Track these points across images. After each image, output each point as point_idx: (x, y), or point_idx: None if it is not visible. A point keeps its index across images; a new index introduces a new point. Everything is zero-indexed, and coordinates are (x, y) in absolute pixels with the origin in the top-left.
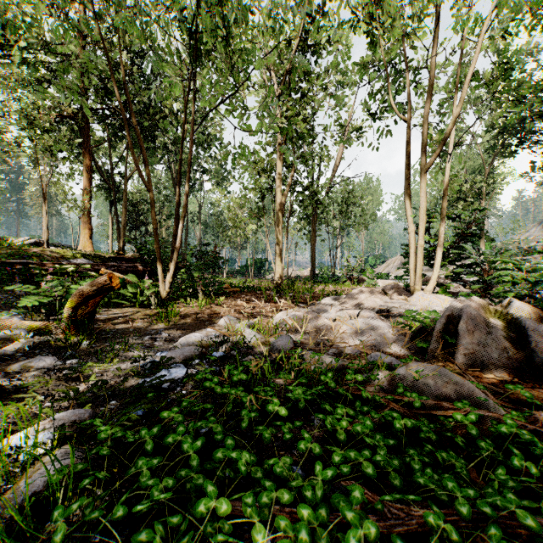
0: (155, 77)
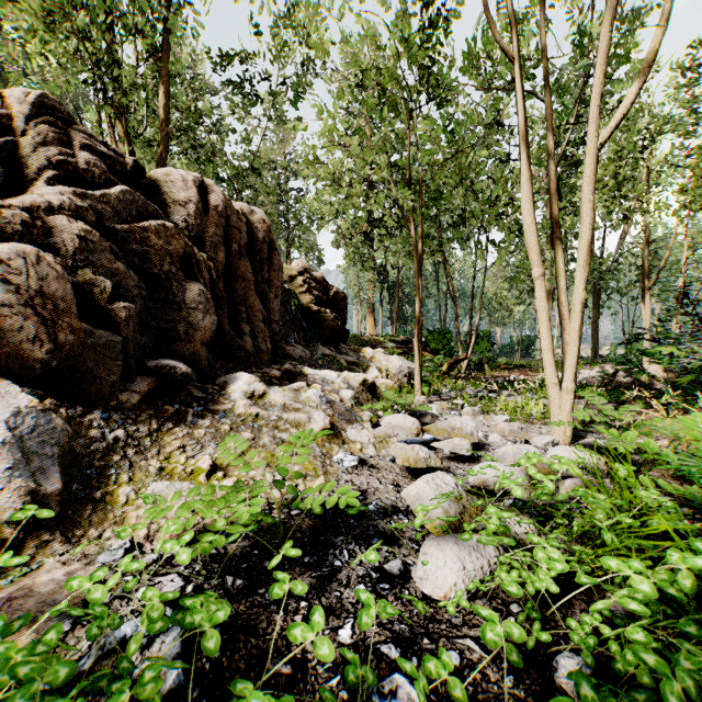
0: None
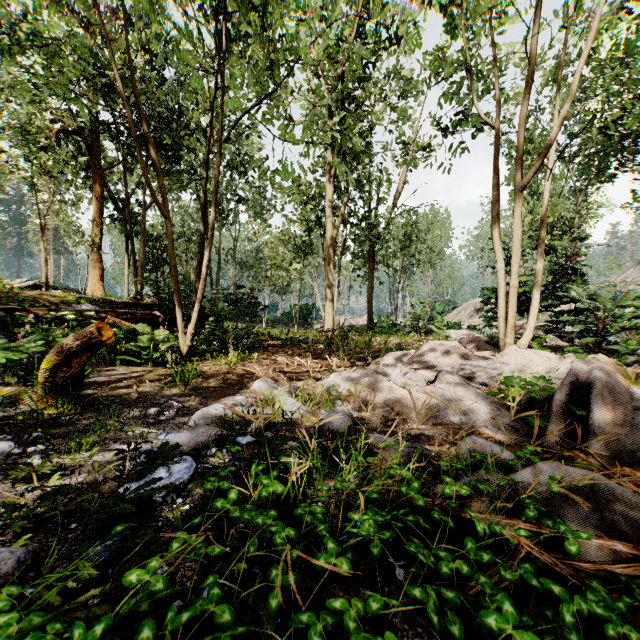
0: (180, 86)
